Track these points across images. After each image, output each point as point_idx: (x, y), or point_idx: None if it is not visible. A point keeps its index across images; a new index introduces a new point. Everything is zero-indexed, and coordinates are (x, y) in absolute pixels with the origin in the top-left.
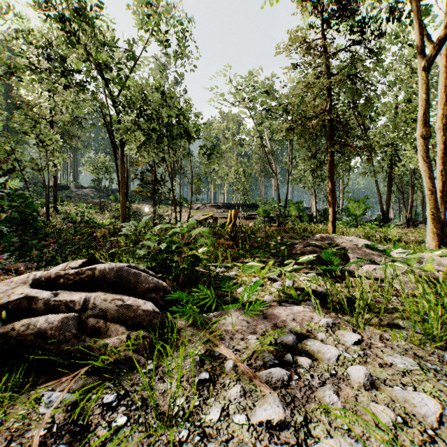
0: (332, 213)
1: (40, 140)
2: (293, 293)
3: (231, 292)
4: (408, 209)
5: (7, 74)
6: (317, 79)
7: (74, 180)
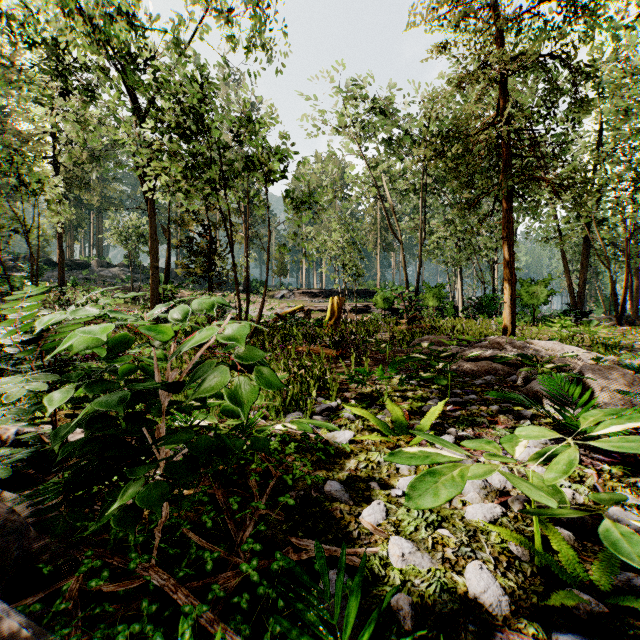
0: (510, 300)
1: (20, 182)
2: (562, 551)
3: (343, 531)
4: (621, 296)
5: None
6: (481, 71)
7: (98, 255)
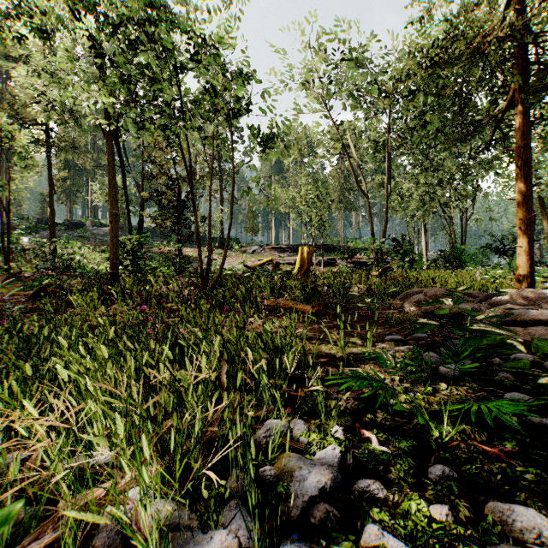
0: (528, 243)
1: None
2: None
3: None
4: None
5: (6, 78)
6: None
7: (94, 217)
